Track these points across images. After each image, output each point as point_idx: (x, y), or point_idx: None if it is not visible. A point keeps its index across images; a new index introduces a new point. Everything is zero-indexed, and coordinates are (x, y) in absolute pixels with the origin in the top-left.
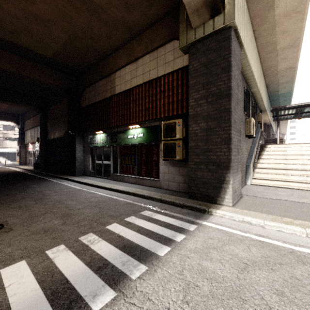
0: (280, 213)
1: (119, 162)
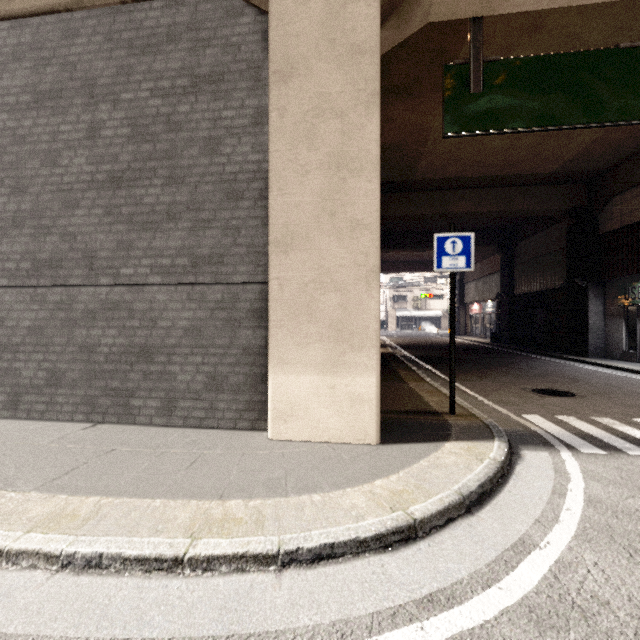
0: None
1: None
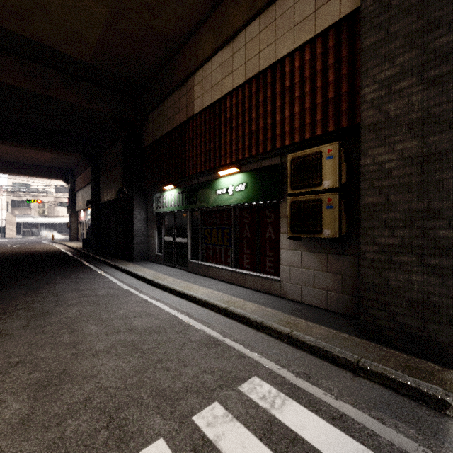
0: None
1: (201, 240)
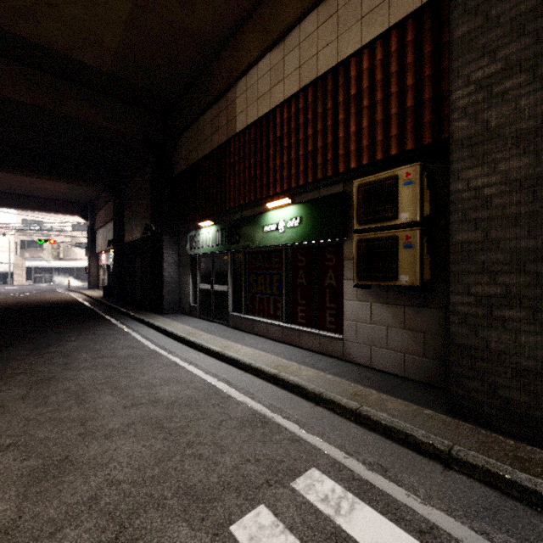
0: None
1: (245, 288)
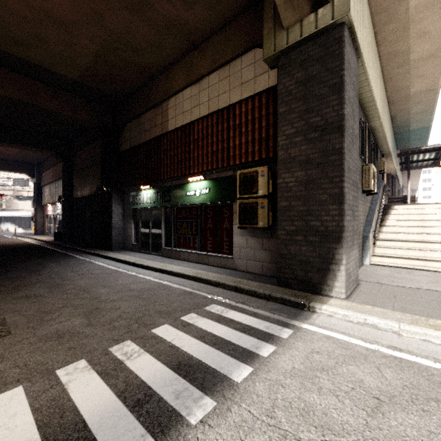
0: (423, 311)
1: (174, 231)
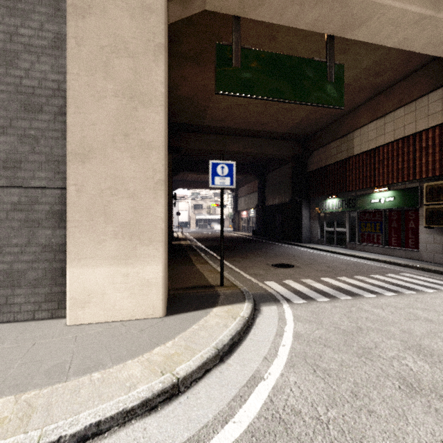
0: None
1: (357, 229)
